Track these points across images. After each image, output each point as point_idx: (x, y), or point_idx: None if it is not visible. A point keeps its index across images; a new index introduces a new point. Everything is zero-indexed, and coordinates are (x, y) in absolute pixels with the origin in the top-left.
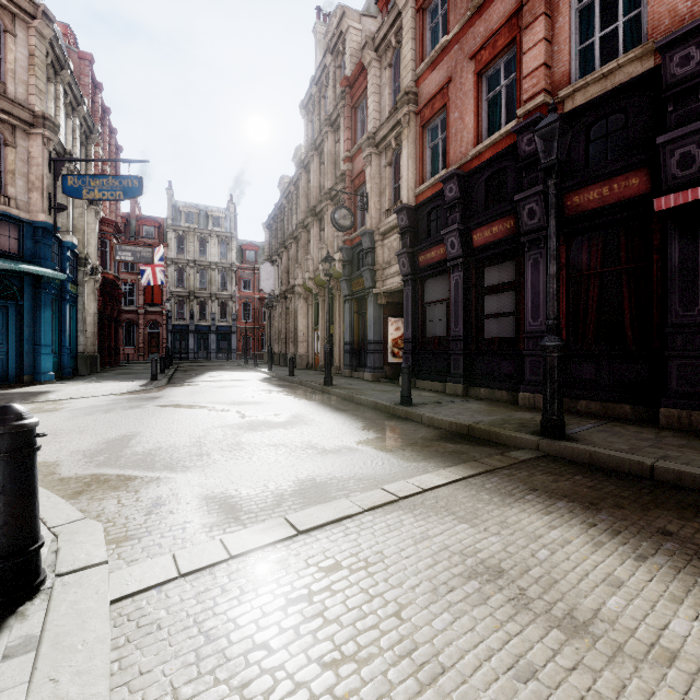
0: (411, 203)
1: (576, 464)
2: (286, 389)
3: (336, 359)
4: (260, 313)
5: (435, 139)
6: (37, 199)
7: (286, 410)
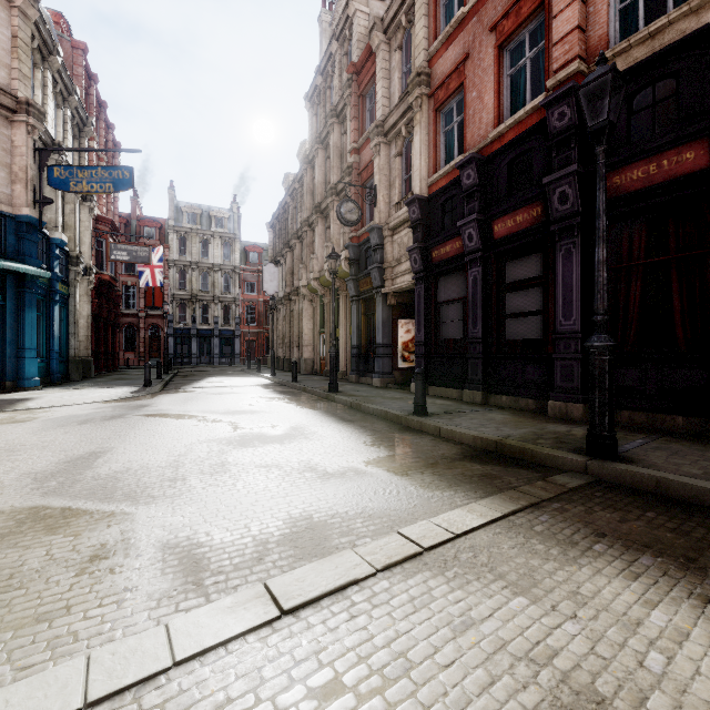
0: (424, 194)
1: (640, 493)
2: (287, 396)
3: (342, 364)
4: (265, 316)
5: (450, 124)
6: (21, 192)
7: (284, 421)
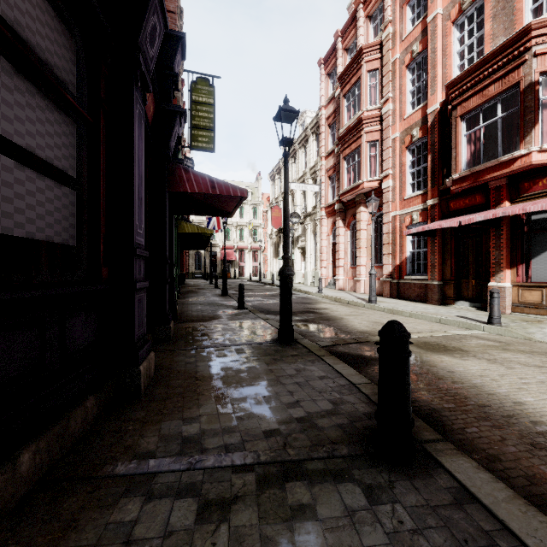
0: None
1: None
2: None
3: None
4: None
5: None
6: None
7: None
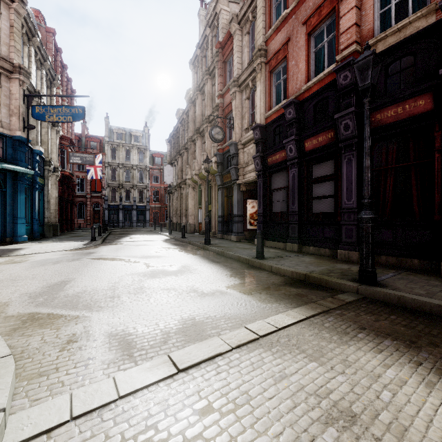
0: (262, 123)
1: (388, 305)
2: (179, 247)
3: (213, 227)
4: (165, 197)
5: (279, 80)
6: (15, 121)
7: (177, 262)
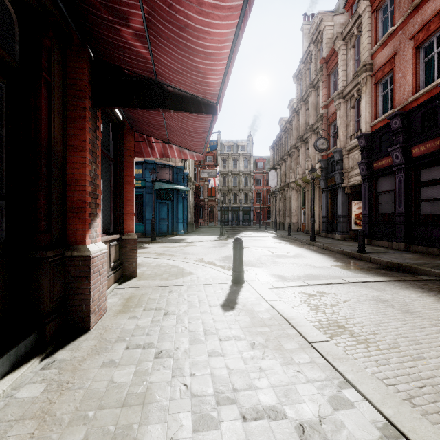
0: (368, 132)
1: None
2: (288, 242)
3: (316, 226)
4: (266, 198)
5: (386, 89)
6: None
7: (291, 251)
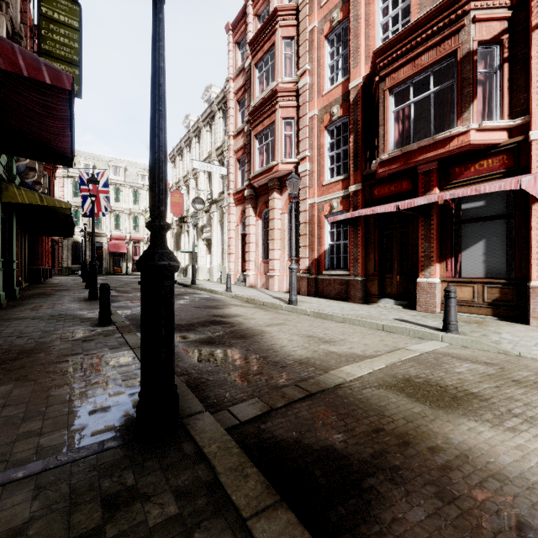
0: None
1: (200, 398)
2: None
3: None
4: None
5: None
6: None
7: None
